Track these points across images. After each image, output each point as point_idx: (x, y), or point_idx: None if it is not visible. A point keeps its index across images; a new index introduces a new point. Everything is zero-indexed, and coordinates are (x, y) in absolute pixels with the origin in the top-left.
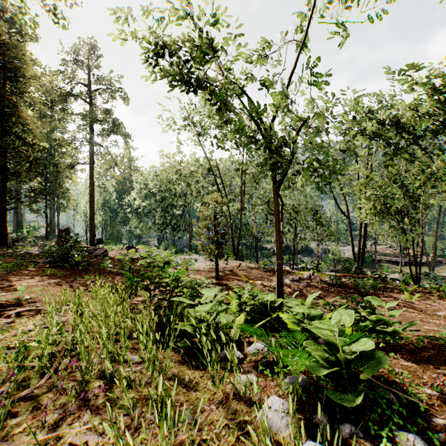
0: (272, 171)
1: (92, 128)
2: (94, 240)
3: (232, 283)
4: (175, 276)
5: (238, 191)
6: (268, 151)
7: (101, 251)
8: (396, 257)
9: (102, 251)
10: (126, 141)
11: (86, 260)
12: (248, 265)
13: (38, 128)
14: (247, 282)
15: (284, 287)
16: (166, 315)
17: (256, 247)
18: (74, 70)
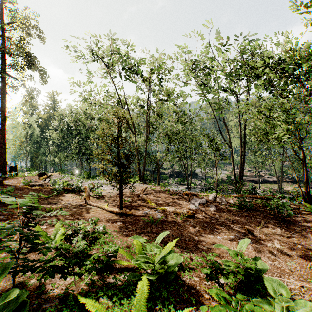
0: None
1: (3, 60)
2: (5, 167)
3: (138, 210)
4: None
5: (143, 124)
6: None
7: None
8: (254, 177)
9: None
10: (41, 77)
11: None
12: (153, 188)
13: None
14: (154, 208)
15: (195, 213)
16: None
17: (158, 172)
18: None
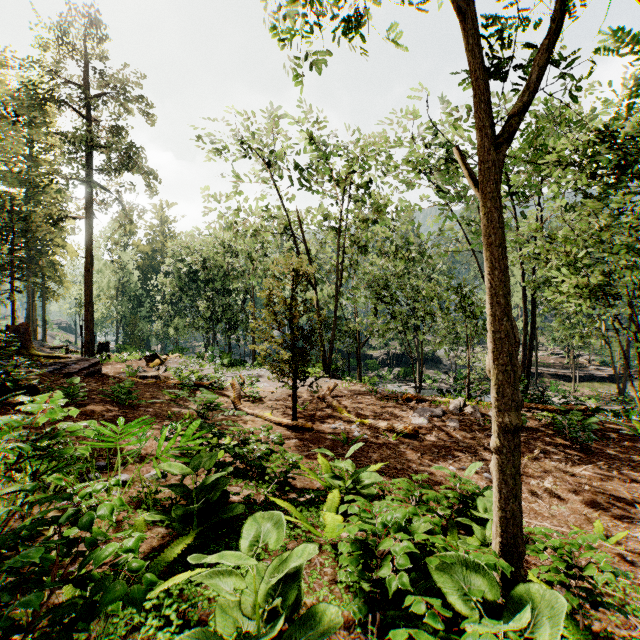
0: (479, 91)
1: (89, 160)
2: (92, 344)
3: (322, 424)
4: (68, 511)
5: (330, 265)
6: (462, 23)
7: (82, 365)
8: (565, 369)
9: (86, 364)
10: (148, 184)
11: (30, 385)
12: (349, 387)
13: (8, 165)
14: (349, 421)
15: (420, 431)
16: (76, 636)
17: (359, 356)
18: (58, 62)
